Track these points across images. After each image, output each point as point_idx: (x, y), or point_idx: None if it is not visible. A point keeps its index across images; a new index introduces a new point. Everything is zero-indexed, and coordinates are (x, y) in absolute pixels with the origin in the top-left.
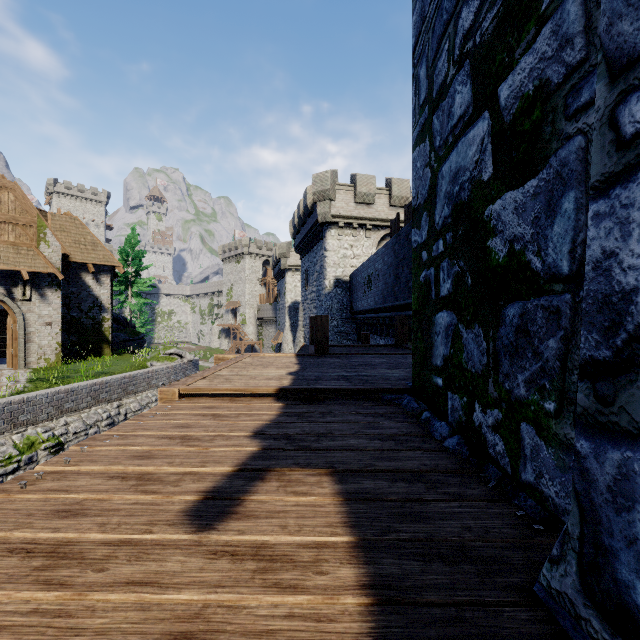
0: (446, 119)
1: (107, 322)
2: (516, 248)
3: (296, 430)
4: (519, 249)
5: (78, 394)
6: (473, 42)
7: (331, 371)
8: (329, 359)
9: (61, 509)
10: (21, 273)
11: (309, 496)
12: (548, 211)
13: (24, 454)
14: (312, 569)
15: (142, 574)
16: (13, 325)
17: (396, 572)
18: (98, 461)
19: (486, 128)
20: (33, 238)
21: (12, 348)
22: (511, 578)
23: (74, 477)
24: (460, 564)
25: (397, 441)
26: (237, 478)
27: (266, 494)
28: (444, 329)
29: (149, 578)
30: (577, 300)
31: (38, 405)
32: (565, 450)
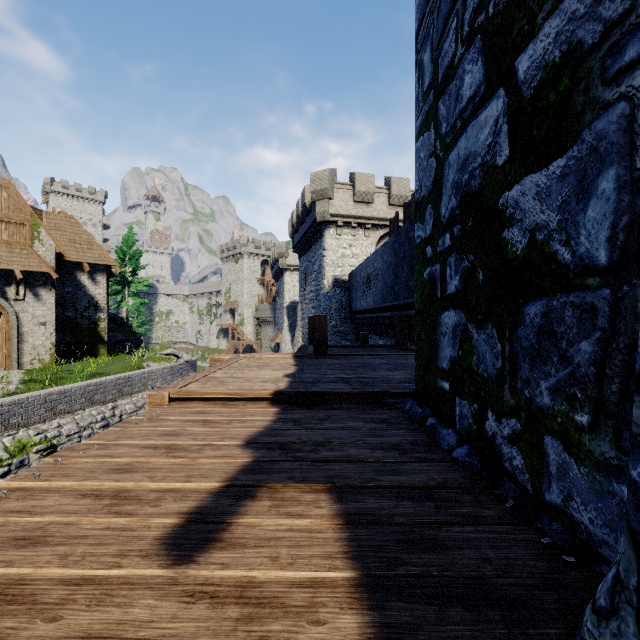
0: (453, 103)
1: (103, 322)
2: (538, 238)
3: (292, 438)
4: (542, 239)
5: (72, 395)
6: (485, 14)
7: (330, 373)
8: (327, 360)
9: (20, 536)
10: (14, 272)
11: (304, 518)
12: (580, 193)
13: (15, 457)
14: (306, 617)
15: (102, 625)
16: (6, 325)
17: (407, 621)
18: (72, 475)
19: (501, 107)
20: (27, 237)
21: (5, 348)
22: (545, 629)
23: (42, 495)
24: (482, 609)
25: (401, 451)
26: (224, 496)
27: (256, 516)
28: (451, 329)
29: (109, 630)
30: (619, 296)
31: (30, 407)
32: (602, 471)
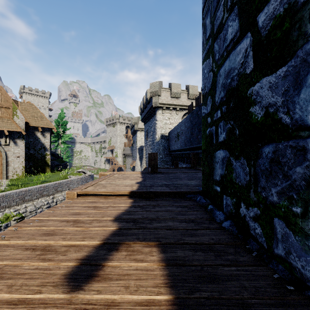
0: (222, 43)
1: (48, 156)
2: (270, 111)
3: (139, 216)
4: (272, 111)
5: (32, 192)
6: None
7: (159, 181)
8: (158, 175)
9: None
10: (4, 131)
11: (144, 262)
12: (295, 85)
13: (3, 223)
14: None
15: None
16: (0, 157)
17: None
18: (22, 237)
19: (249, 42)
20: (10, 114)
21: None
22: None
23: (4, 249)
24: None
25: (195, 223)
26: (102, 249)
27: (118, 261)
28: (221, 160)
29: None
30: None
31: (11, 198)
32: (309, 240)
